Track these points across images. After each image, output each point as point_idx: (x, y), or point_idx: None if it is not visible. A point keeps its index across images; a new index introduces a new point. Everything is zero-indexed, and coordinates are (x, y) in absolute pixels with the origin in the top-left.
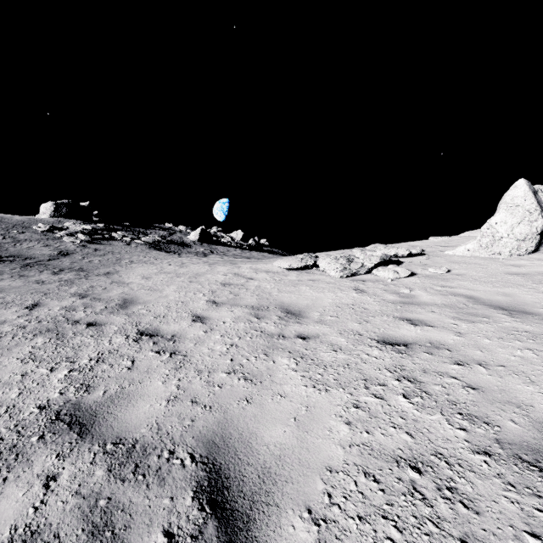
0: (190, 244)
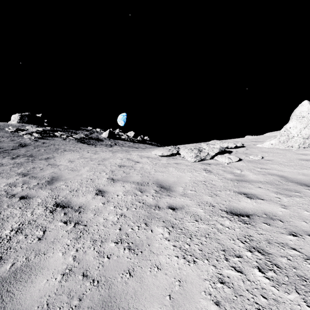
0: (102, 139)
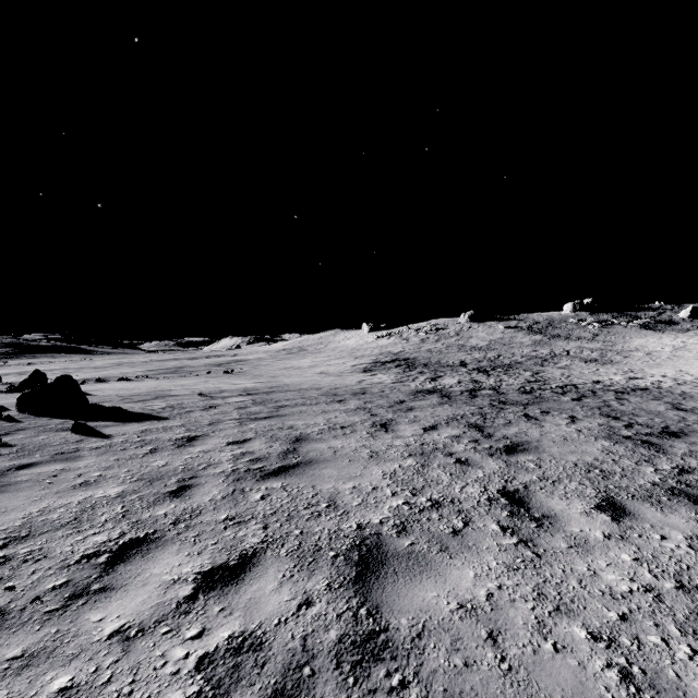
0: (677, 322)
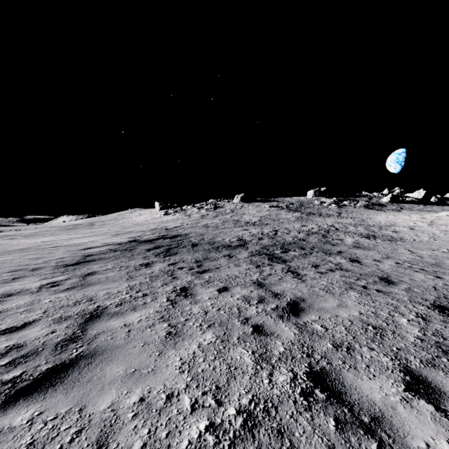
0: (385, 205)
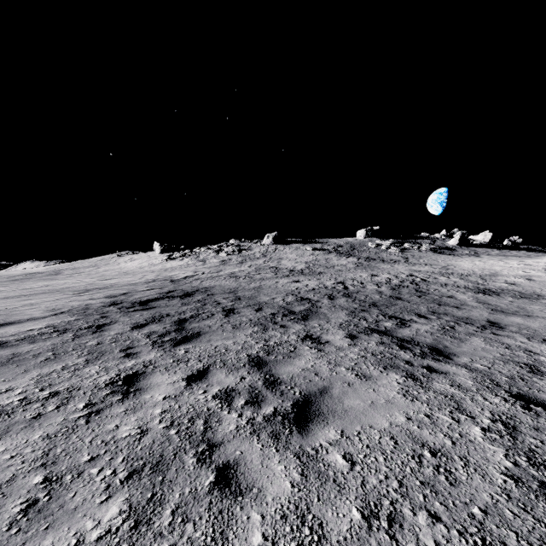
0: (453, 248)
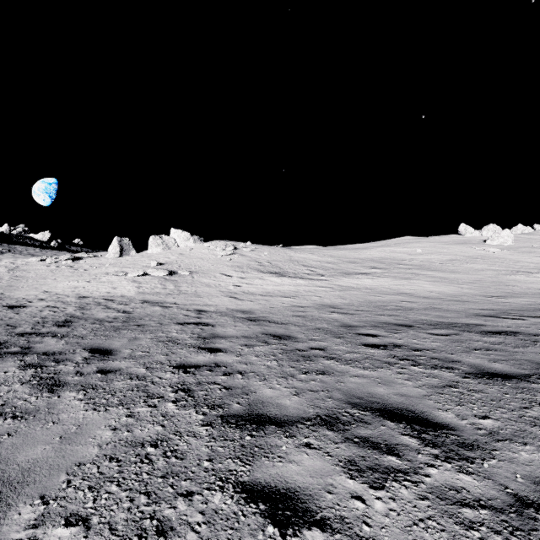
0: None
